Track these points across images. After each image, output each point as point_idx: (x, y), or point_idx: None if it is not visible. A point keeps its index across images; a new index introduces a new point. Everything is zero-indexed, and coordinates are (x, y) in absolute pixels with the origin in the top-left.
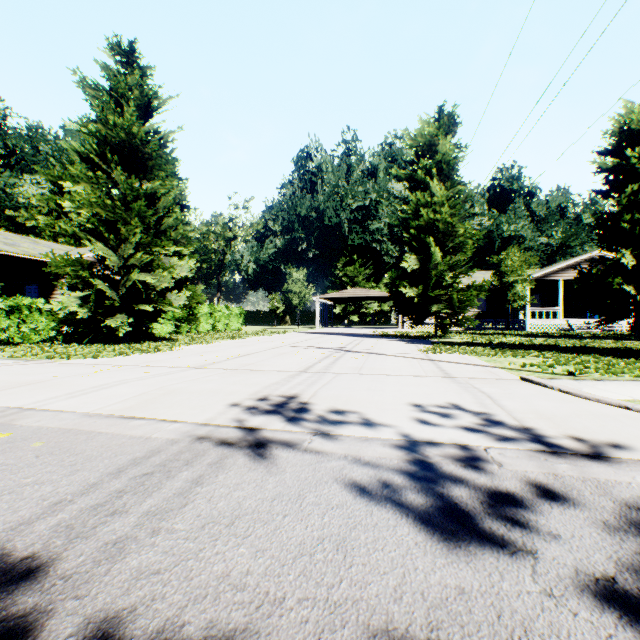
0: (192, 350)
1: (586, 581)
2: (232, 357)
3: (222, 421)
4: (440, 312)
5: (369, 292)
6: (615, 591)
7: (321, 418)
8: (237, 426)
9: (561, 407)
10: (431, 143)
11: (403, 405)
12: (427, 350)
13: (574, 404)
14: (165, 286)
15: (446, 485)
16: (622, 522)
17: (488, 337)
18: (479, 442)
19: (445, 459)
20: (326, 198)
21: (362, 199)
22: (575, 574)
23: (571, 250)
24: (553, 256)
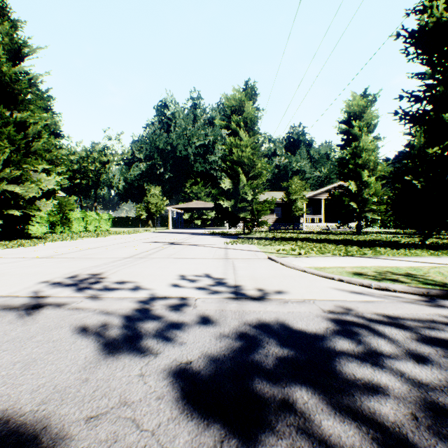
0: (53, 245)
1: (173, 365)
2: (82, 249)
3: (22, 293)
4: (246, 218)
5: (207, 204)
6: (184, 368)
7: (105, 287)
8: (31, 296)
9: (270, 273)
10: (240, 105)
11: (172, 276)
12: (229, 242)
13: (279, 271)
14: (34, 195)
15: (146, 321)
16: (231, 332)
17: (277, 234)
18: (197, 295)
19: (164, 306)
20: (178, 137)
21: (203, 139)
22: (171, 362)
23: (332, 180)
24: (322, 184)
